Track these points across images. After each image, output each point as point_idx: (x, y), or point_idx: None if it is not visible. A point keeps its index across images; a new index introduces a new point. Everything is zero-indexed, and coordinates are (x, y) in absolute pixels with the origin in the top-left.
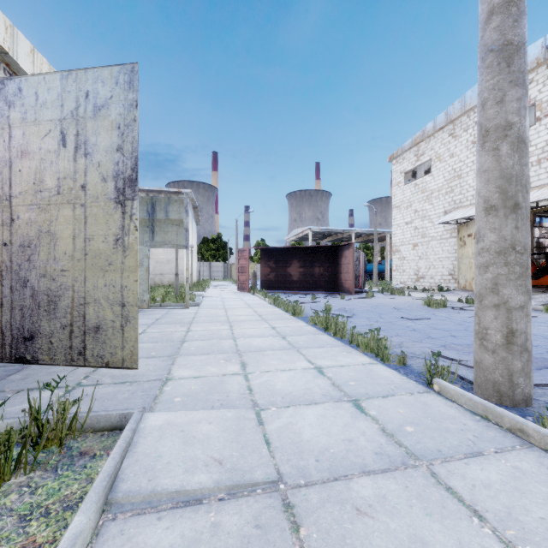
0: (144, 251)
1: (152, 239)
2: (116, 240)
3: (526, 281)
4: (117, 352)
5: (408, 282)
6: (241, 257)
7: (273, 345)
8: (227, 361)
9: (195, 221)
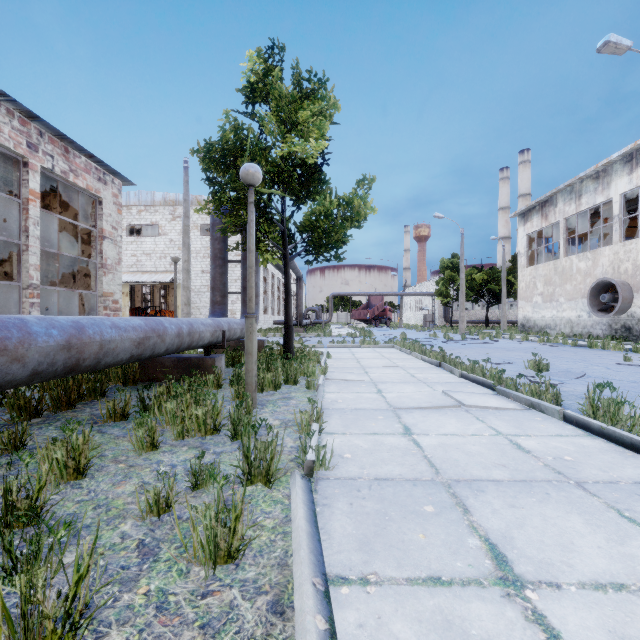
0: None
1: None
2: None
3: None
4: None
5: None
6: None
7: None
8: None
9: None
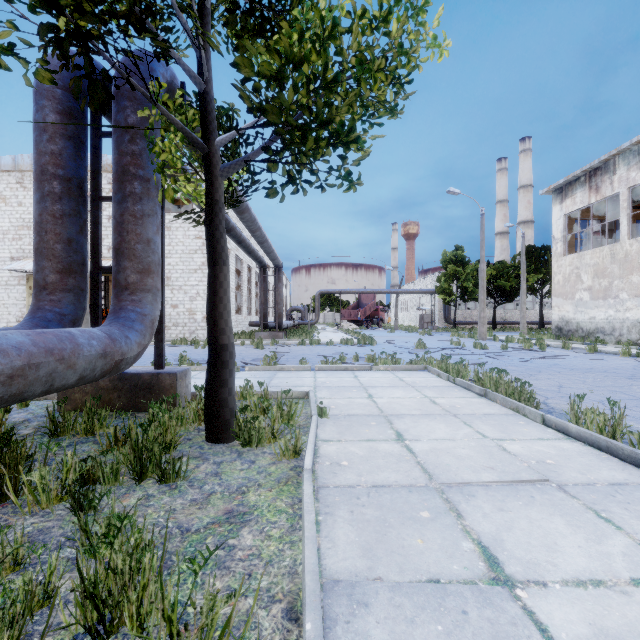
0: None
1: None
2: None
3: (88, 324)
4: None
5: None
6: None
7: None
8: None
9: None
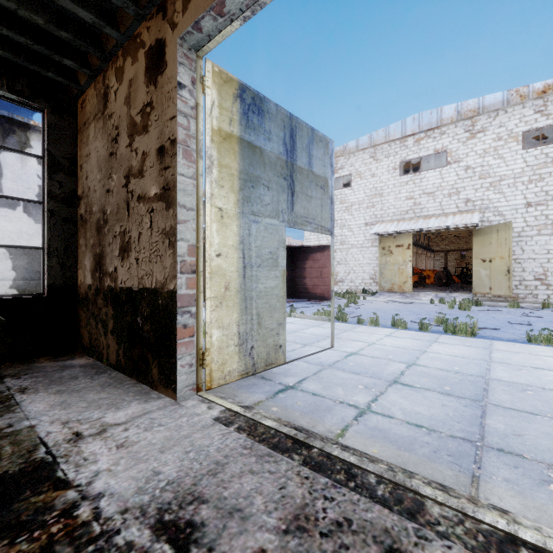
0: (279, 231)
1: (292, 207)
2: None
3: None
4: None
5: None
6: None
7: None
8: None
9: None
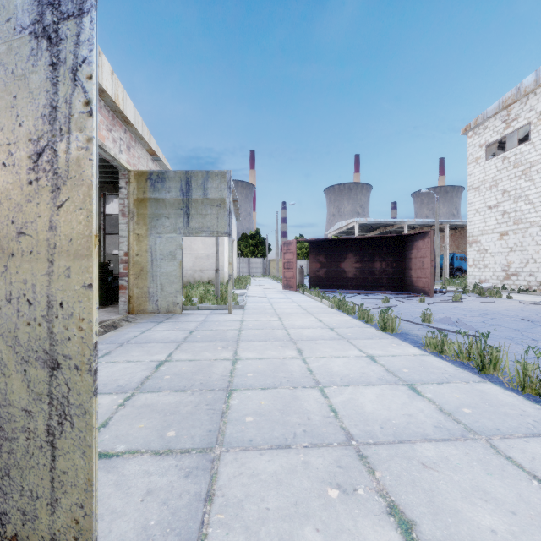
0: (177, 240)
1: (187, 224)
2: (33, 154)
3: None
4: (38, 513)
5: (493, 281)
6: (286, 250)
7: (414, 417)
8: (347, 496)
9: (235, 215)
